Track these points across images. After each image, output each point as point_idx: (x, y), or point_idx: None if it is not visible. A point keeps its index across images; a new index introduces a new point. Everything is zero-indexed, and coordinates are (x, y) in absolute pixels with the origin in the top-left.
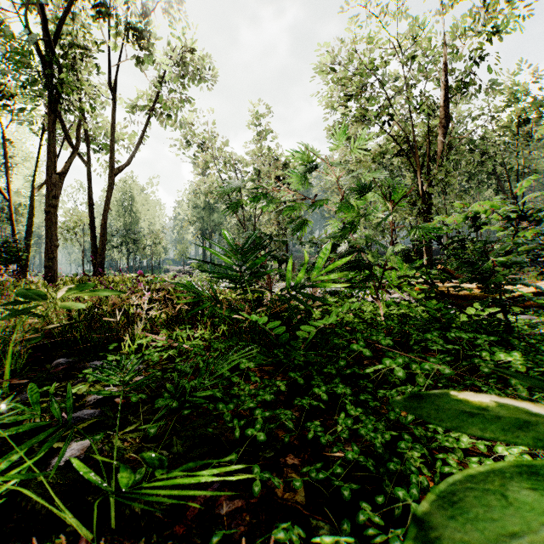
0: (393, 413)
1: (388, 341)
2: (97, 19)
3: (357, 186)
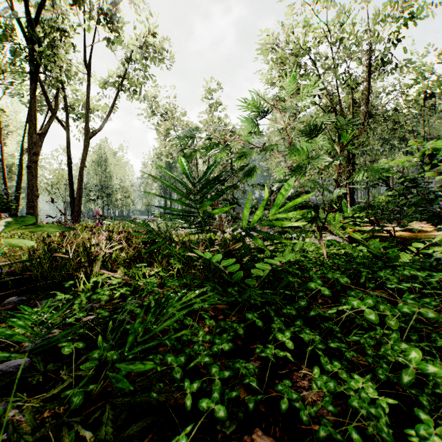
0: (381, 370)
1: (345, 279)
2: (73, 5)
3: (309, 126)
